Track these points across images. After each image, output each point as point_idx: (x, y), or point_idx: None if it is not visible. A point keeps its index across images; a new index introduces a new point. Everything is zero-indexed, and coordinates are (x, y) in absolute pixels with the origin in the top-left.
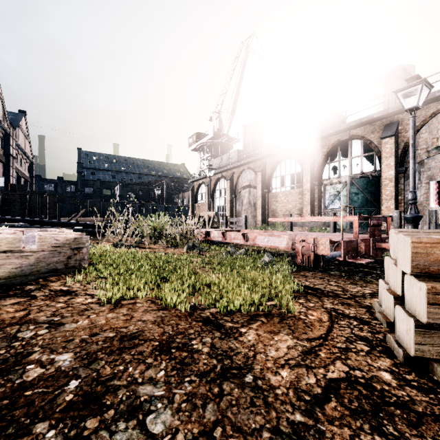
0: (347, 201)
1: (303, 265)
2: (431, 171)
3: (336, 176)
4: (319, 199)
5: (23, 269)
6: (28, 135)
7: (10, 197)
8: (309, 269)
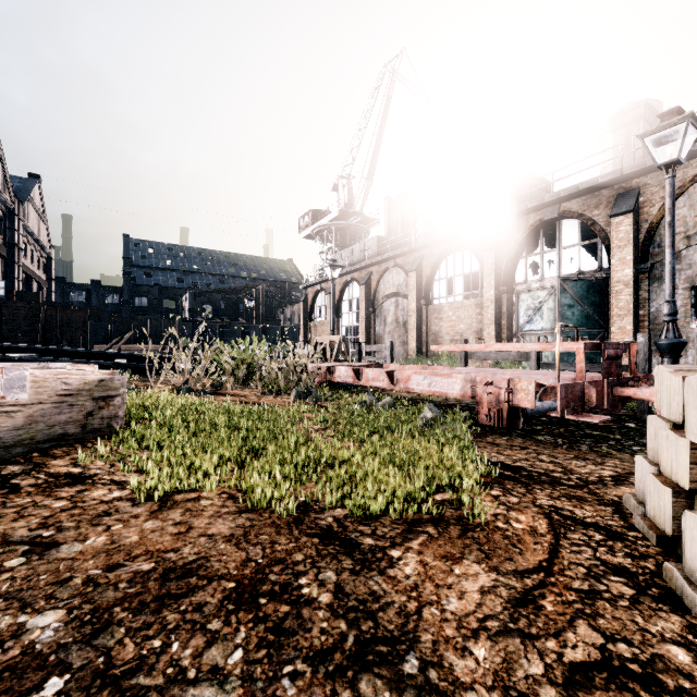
0: (555, 318)
1: (490, 424)
2: (693, 269)
3: (537, 278)
4: (509, 315)
5: (2, 437)
6: (44, 213)
7: (13, 312)
8: (500, 432)
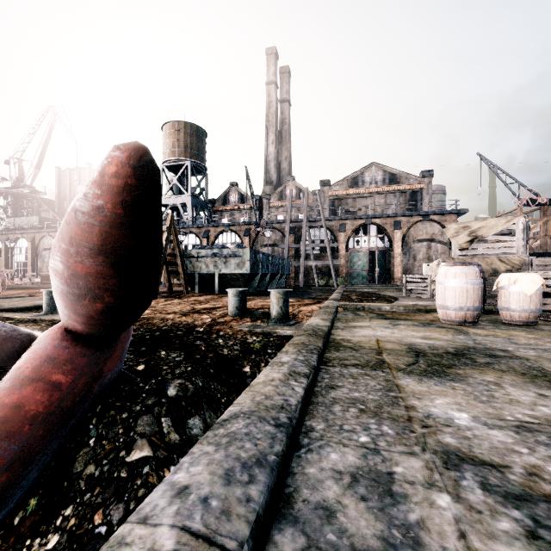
0: None
1: None
2: None
3: None
4: None
5: None
6: None
7: None
8: None
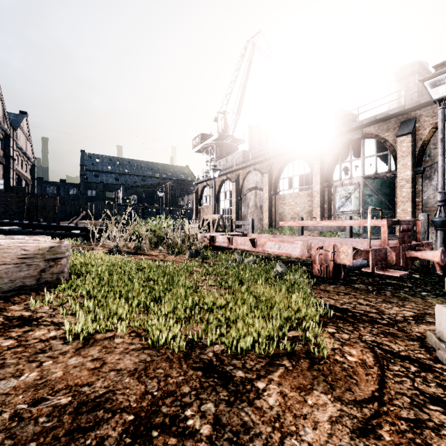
0: (359, 203)
1: (321, 275)
2: None
3: (347, 177)
4: (329, 202)
5: None
6: (29, 136)
7: (8, 200)
8: (328, 282)
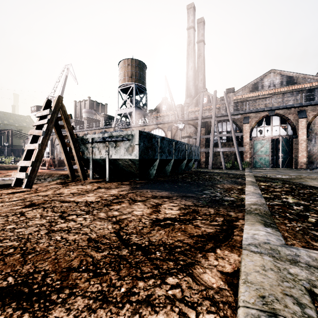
0: None
1: None
2: None
3: None
4: None
5: None
6: None
7: None
8: None
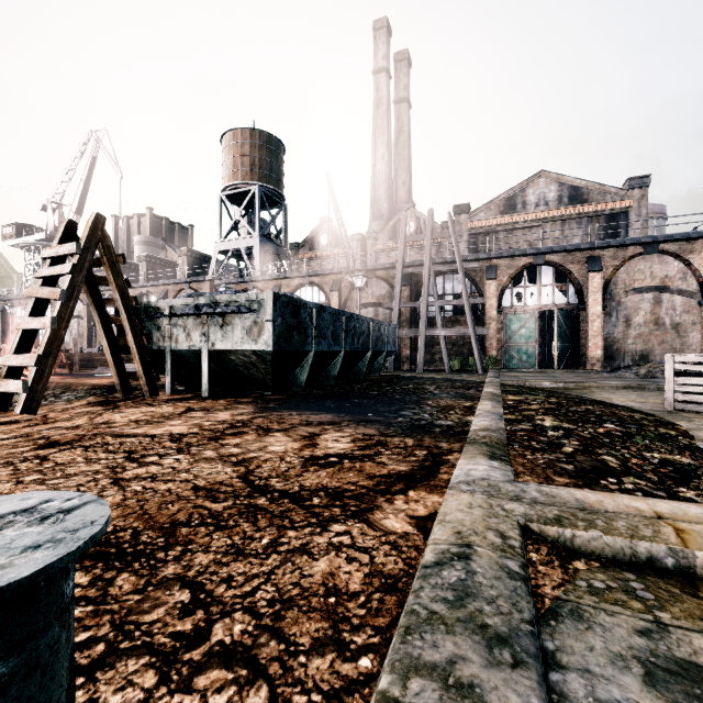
0: None
1: None
2: None
3: None
4: None
5: None
6: None
7: None
8: None
